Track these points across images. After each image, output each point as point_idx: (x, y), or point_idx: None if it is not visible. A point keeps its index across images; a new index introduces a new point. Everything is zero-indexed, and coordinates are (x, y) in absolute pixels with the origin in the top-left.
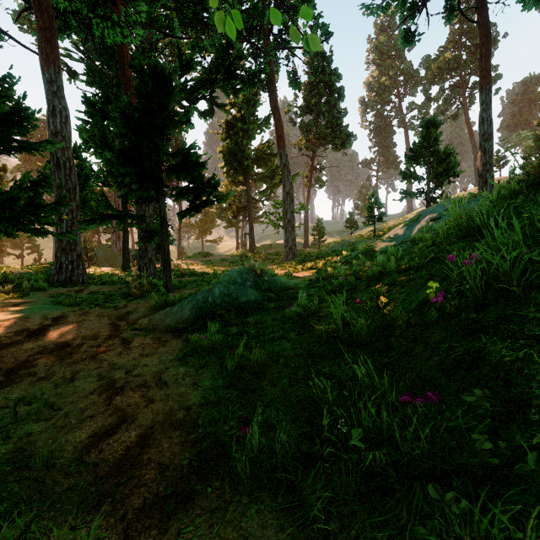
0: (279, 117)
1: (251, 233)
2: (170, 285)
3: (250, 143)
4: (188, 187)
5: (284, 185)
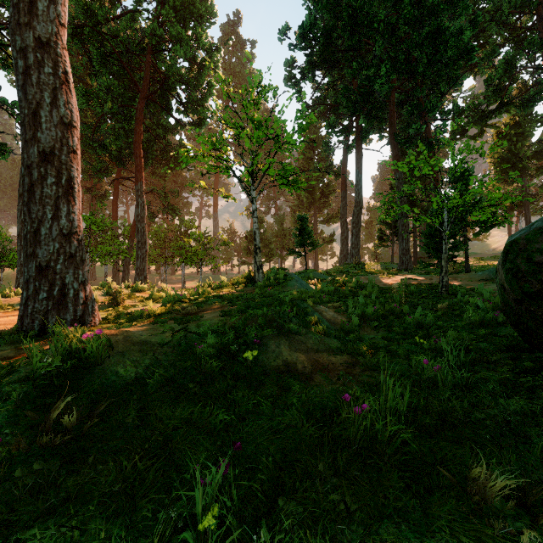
0: None
1: None
2: (469, 268)
3: (525, 143)
4: (479, 221)
5: None
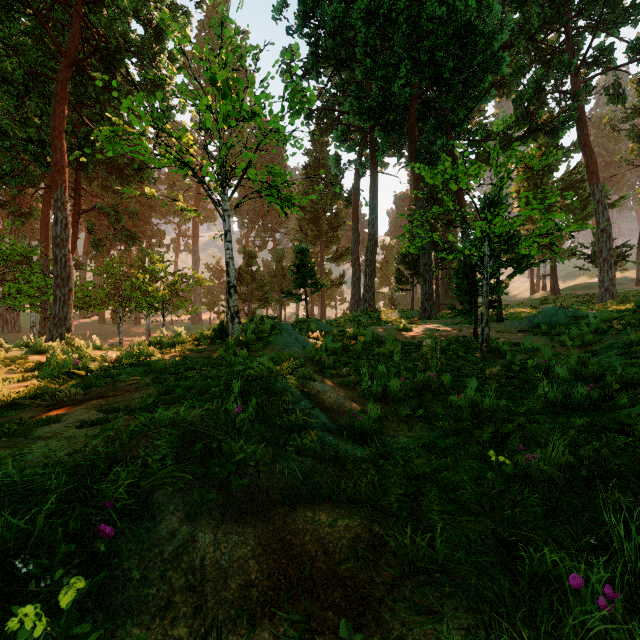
0: (591, 153)
1: (553, 274)
2: (502, 317)
3: (551, 178)
4: (514, 260)
5: (598, 222)
